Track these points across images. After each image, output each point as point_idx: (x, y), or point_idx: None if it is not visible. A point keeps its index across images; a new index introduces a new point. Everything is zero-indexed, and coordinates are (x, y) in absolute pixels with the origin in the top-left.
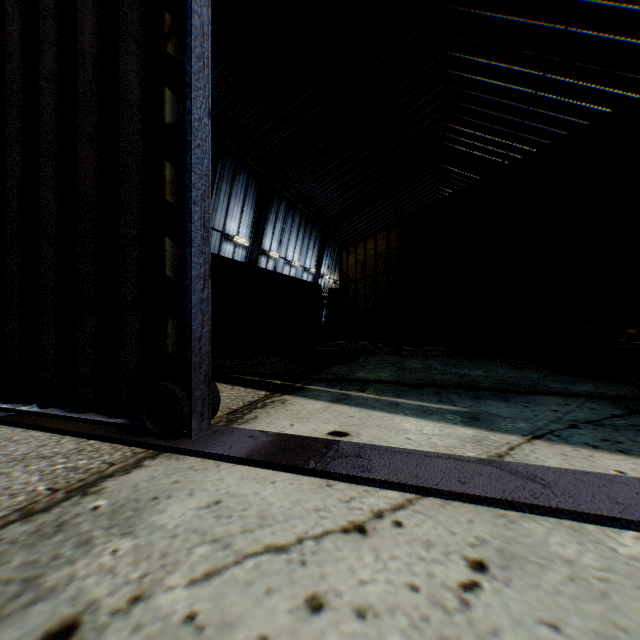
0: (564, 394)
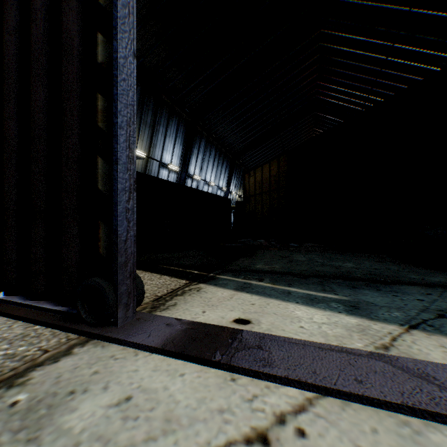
0: (423, 284)
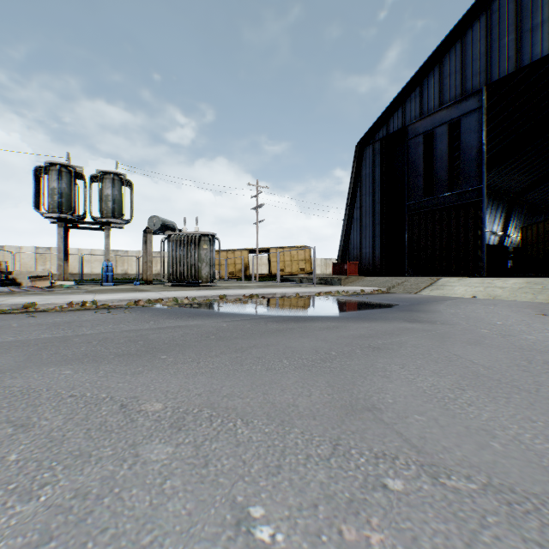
0: None
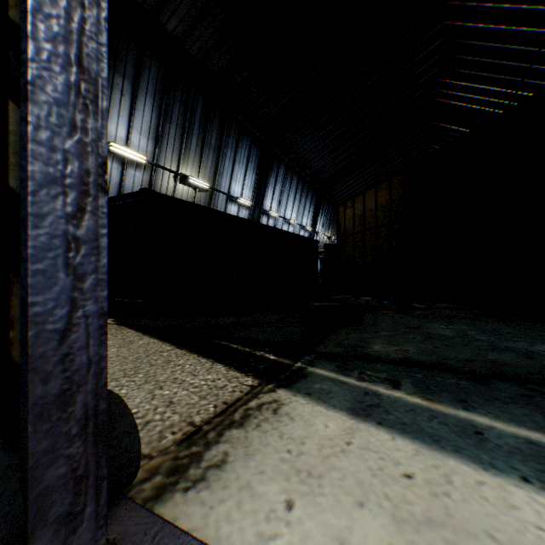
0: None
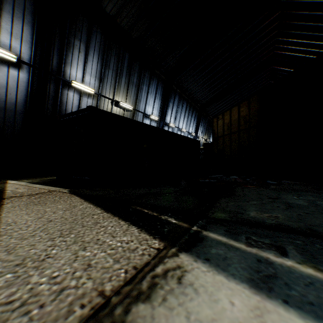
0: None
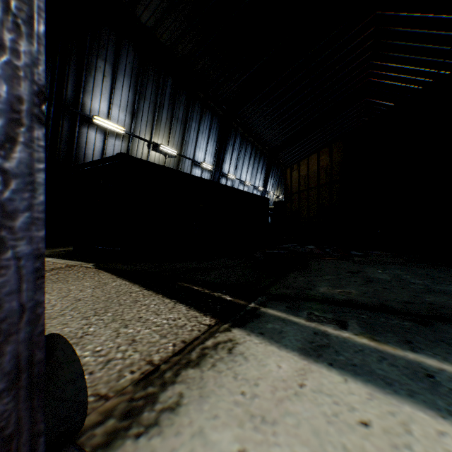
0: None
